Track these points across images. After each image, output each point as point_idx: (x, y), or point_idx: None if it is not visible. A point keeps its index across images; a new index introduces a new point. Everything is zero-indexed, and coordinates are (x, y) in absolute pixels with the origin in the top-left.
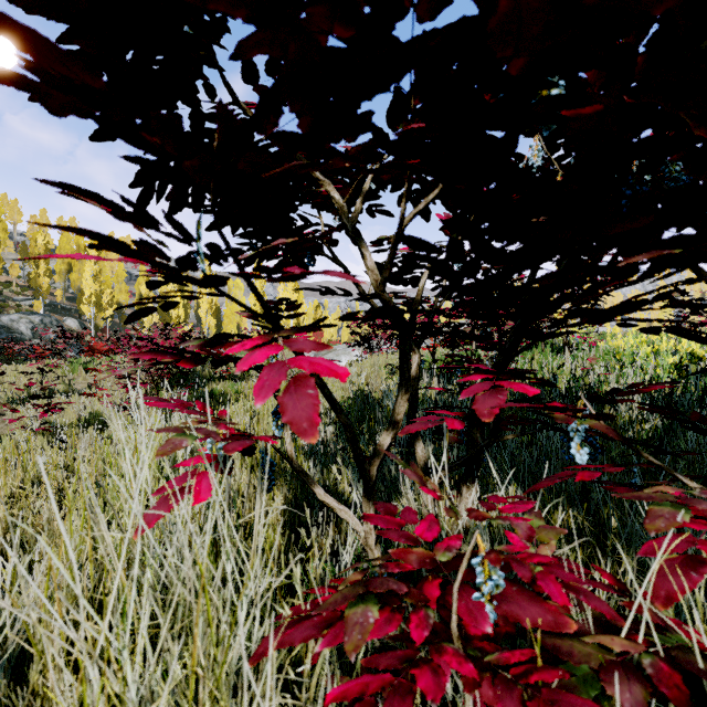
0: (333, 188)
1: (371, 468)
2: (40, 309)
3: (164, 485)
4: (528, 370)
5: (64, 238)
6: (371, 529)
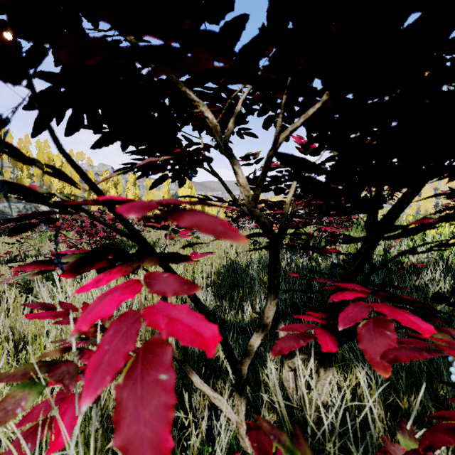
0: (206, 108)
1: (242, 368)
2: None
3: (29, 413)
4: (400, 288)
5: (40, 153)
6: (242, 421)
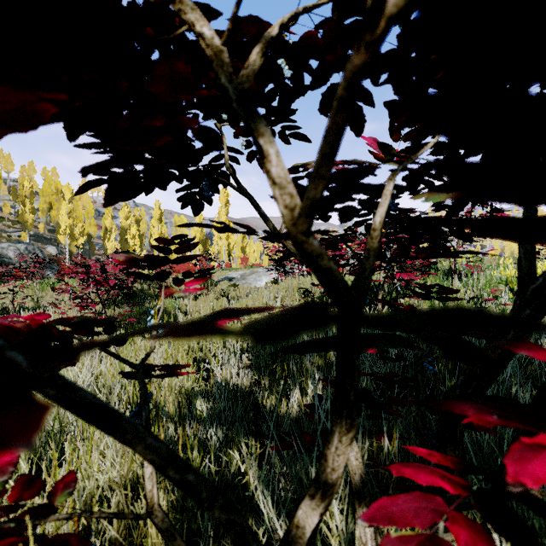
0: (200, 15)
1: None
2: (26, 239)
3: None
4: None
5: (46, 183)
6: None
